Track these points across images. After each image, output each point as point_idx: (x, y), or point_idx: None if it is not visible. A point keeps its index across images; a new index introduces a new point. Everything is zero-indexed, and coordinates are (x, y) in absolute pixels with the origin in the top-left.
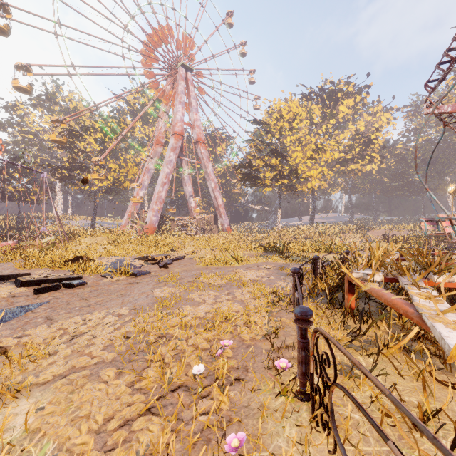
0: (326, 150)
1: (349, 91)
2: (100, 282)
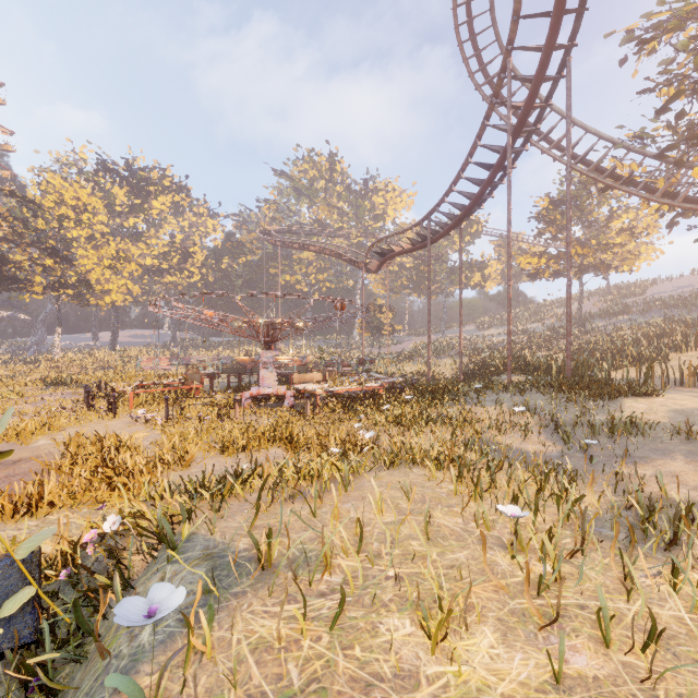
0: (131, 261)
1: (166, 185)
2: None
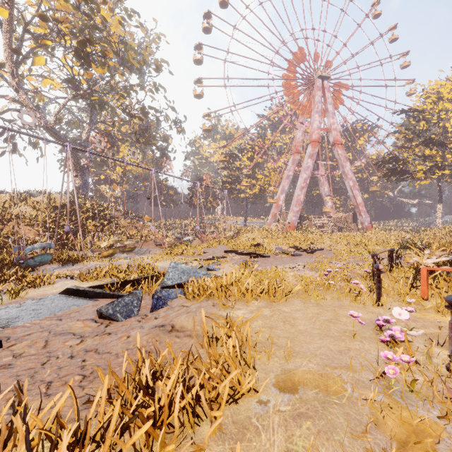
0: None
1: None
2: (276, 257)
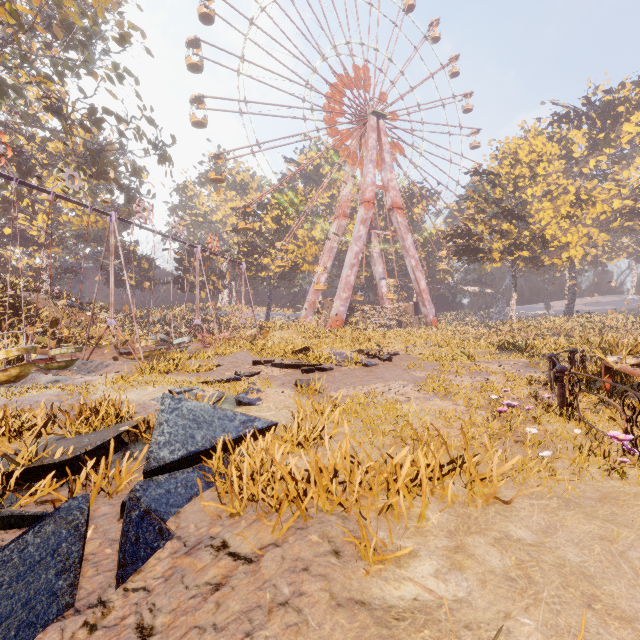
0: (596, 202)
1: None
2: (341, 369)
